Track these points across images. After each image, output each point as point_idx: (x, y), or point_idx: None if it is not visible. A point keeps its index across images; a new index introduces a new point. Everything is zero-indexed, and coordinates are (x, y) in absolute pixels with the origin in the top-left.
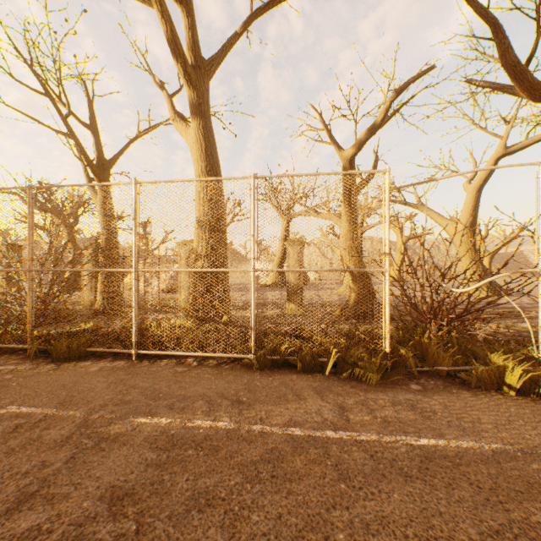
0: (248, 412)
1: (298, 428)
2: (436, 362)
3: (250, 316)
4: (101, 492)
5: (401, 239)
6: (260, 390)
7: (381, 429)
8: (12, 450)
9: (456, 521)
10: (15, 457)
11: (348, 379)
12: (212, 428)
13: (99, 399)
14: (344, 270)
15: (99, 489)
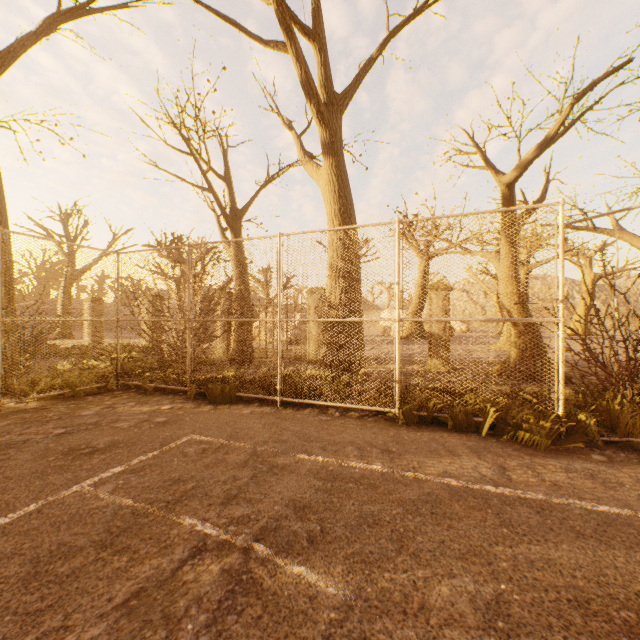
0: (399, 461)
1: (454, 479)
2: (630, 433)
3: (394, 368)
4: (285, 502)
5: (588, 277)
6: (409, 443)
7: (550, 492)
8: (208, 465)
9: (634, 575)
10: (212, 470)
11: (509, 442)
12: (367, 469)
13: (259, 436)
14: (504, 320)
15: (283, 500)
